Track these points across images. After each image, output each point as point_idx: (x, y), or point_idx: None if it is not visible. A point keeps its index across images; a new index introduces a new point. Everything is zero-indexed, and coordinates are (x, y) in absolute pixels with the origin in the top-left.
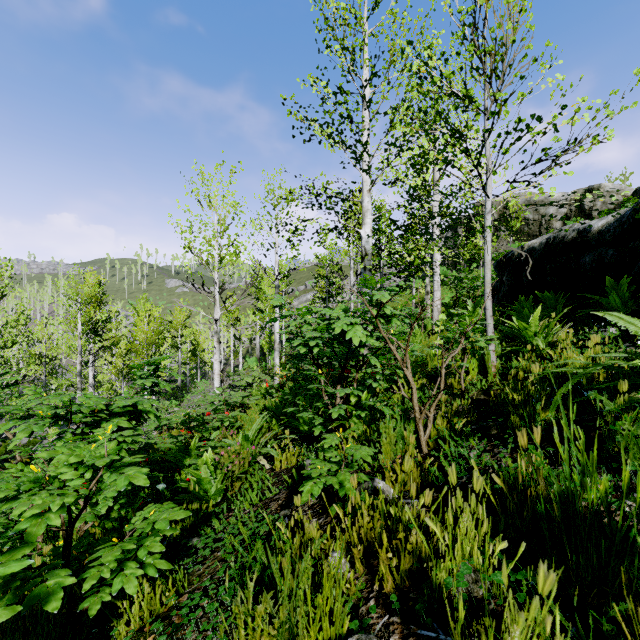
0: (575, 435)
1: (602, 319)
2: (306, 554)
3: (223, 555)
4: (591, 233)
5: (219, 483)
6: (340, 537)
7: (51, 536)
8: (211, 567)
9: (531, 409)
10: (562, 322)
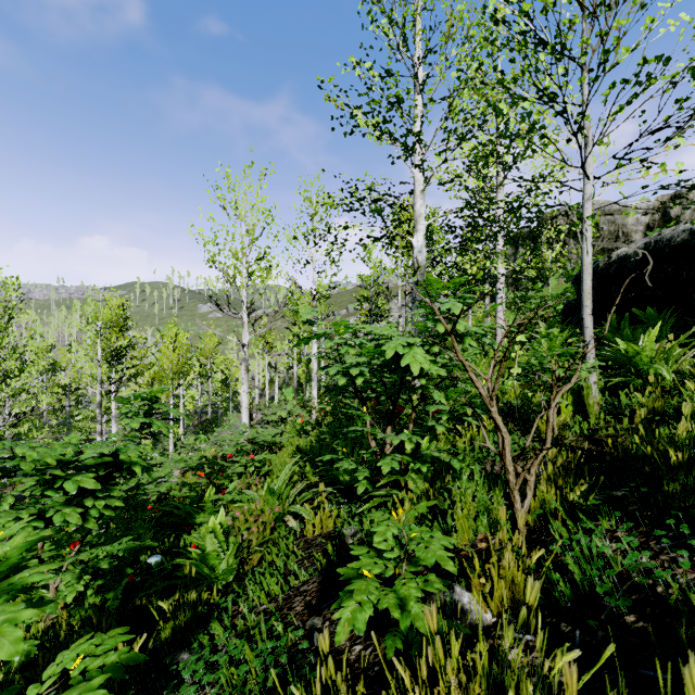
0: None
1: None
2: None
3: None
4: None
5: (231, 557)
6: None
7: None
8: None
9: None
10: None
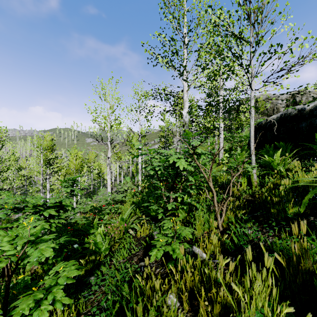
0: (314, 222)
1: (313, 156)
2: (151, 311)
3: (105, 290)
4: (305, 111)
5: (107, 244)
6: (173, 285)
7: (16, 273)
8: (98, 297)
9: (285, 206)
10: (290, 158)
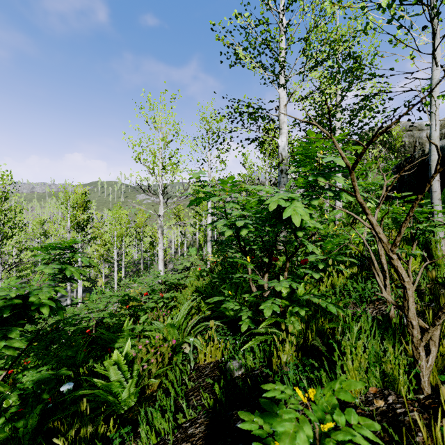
0: None
1: None
2: None
3: None
4: None
5: (132, 385)
6: None
7: None
8: None
9: None
10: None
